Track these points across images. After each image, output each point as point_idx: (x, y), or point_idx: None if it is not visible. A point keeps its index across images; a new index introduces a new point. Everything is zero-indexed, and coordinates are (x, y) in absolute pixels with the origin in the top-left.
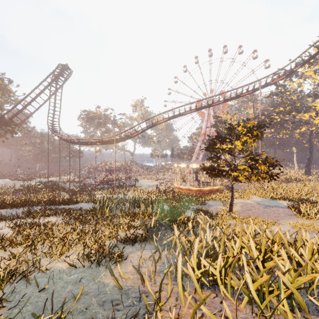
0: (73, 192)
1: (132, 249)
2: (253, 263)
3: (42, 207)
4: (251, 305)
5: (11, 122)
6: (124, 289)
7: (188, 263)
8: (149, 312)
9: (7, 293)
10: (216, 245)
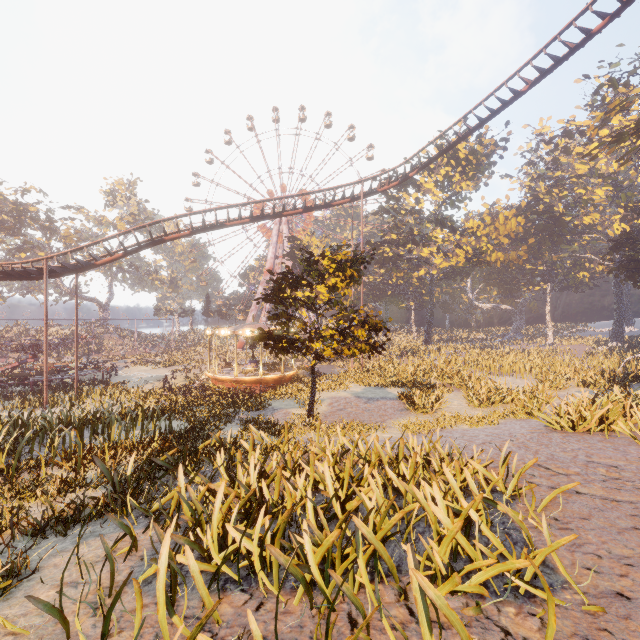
0: None
1: (61, 544)
2: (326, 509)
3: None
4: (309, 596)
5: None
6: None
7: (187, 548)
8: None
9: None
10: (265, 490)
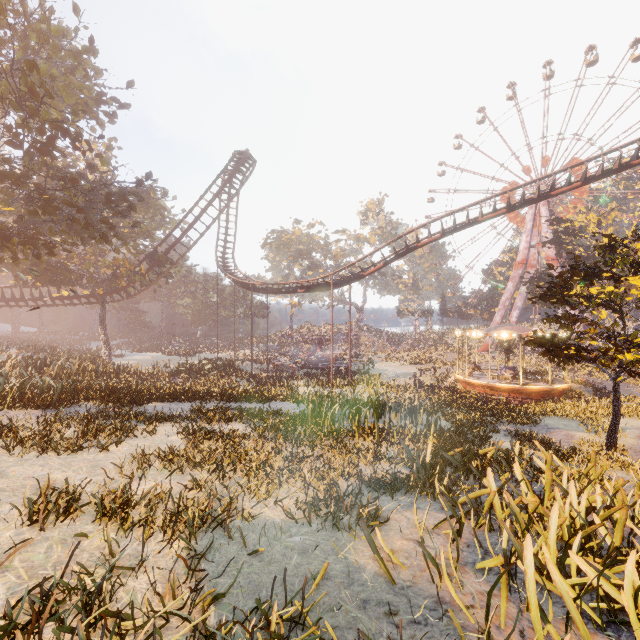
0: (257, 379)
1: (392, 504)
2: None
3: (216, 403)
4: None
5: (166, 259)
6: (398, 586)
7: (547, 561)
8: None
9: (201, 546)
10: (600, 528)
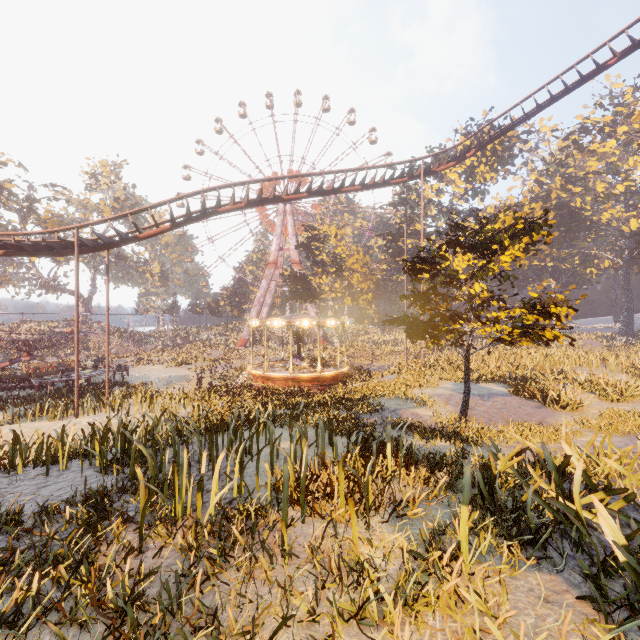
0: None
1: None
2: None
3: None
4: None
5: None
6: None
7: None
8: None
9: None
10: None
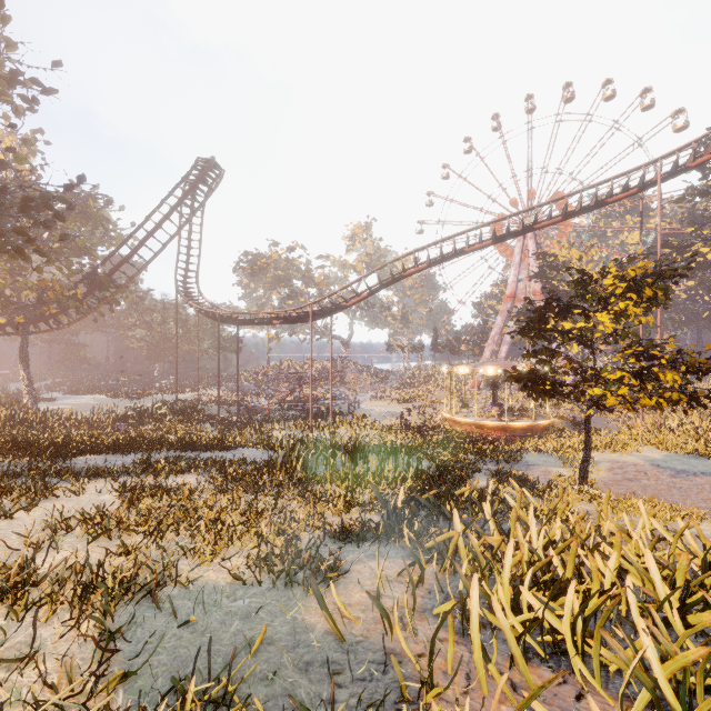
0: (225, 424)
1: (357, 554)
2: (656, 612)
3: (169, 453)
4: None
5: (109, 282)
6: (349, 642)
7: (493, 599)
8: (408, 699)
9: (120, 623)
10: (555, 562)
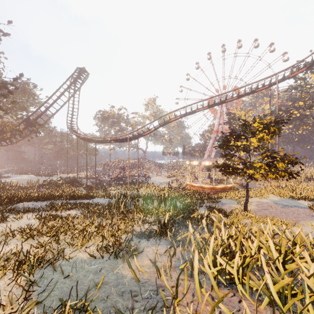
0: (89, 187)
1: (147, 244)
2: (273, 264)
3: (63, 201)
4: (273, 307)
5: (35, 123)
6: (141, 282)
7: (204, 260)
8: (166, 305)
9: (36, 277)
10: (232, 244)
